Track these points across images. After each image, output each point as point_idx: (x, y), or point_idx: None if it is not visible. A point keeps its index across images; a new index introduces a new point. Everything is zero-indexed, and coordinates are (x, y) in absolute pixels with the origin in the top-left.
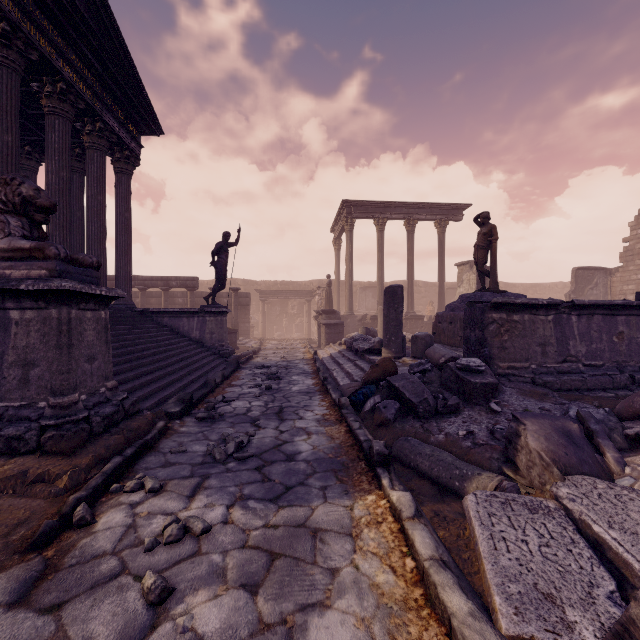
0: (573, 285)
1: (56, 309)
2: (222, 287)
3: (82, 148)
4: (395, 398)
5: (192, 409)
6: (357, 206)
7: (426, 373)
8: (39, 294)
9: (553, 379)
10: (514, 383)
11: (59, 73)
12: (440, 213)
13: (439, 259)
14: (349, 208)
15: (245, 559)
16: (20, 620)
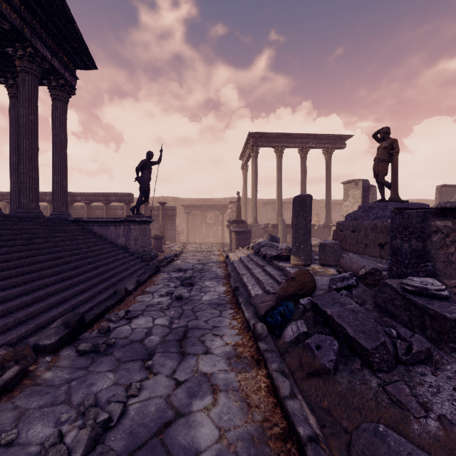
0: (437, 199)
1: None
2: (146, 199)
3: None
4: (325, 327)
5: (83, 331)
6: (261, 137)
7: (352, 289)
8: None
9: None
10: None
11: None
12: (327, 142)
13: (326, 179)
14: (254, 139)
15: None
16: None
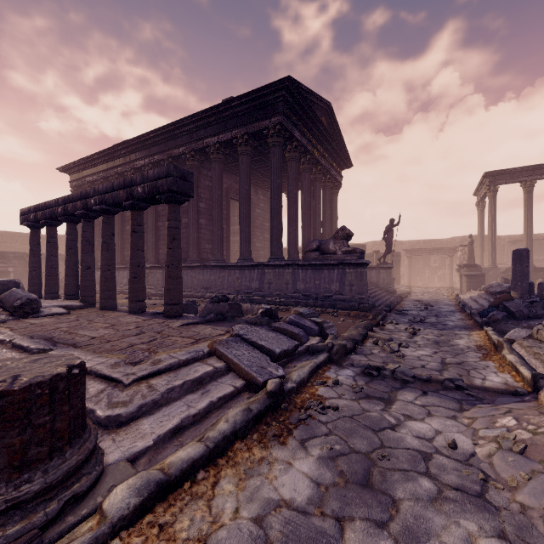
0: None
1: (359, 269)
2: (389, 252)
3: None
4: (506, 312)
5: (390, 311)
6: (500, 174)
7: (534, 303)
8: (355, 264)
9: None
10: None
11: (319, 163)
12: None
13: None
14: (492, 177)
15: (433, 334)
16: (385, 332)
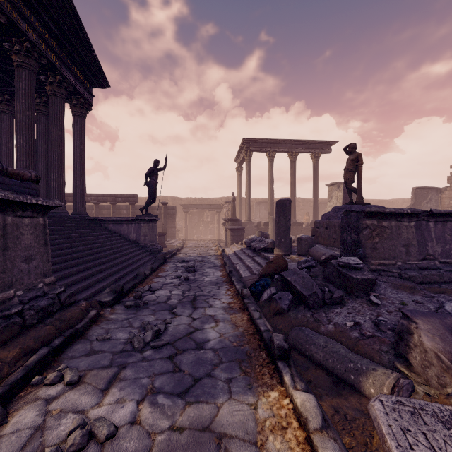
0: (413, 200)
1: None
2: (153, 201)
3: (48, 97)
4: (288, 290)
5: (123, 297)
6: (254, 142)
7: (311, 268)
8: None
9: (416, 274)
10: (385, 277)
11: (25, 35)
12: (315, 147)
13: (314, 181)
14: (248, 144)
15: None
16: None
